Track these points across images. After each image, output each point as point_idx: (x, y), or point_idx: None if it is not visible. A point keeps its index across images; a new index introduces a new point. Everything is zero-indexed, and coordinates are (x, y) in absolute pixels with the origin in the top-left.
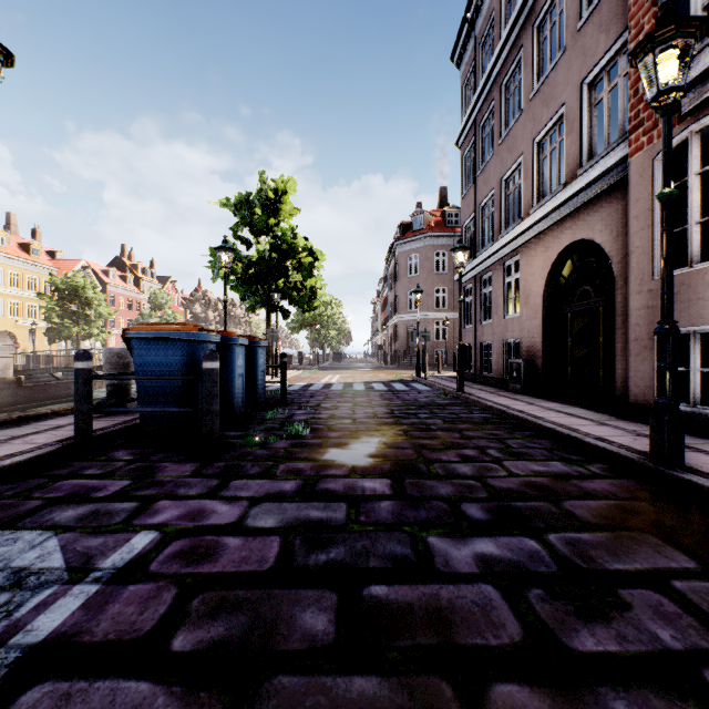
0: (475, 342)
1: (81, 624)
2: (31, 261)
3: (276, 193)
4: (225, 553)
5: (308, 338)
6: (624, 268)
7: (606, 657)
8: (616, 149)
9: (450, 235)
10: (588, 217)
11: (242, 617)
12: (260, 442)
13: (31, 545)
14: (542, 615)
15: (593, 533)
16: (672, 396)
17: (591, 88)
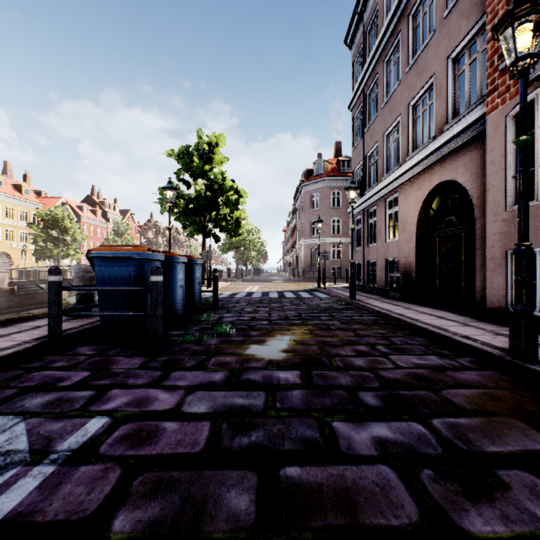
0: (363, 261)
1: (36, 504)
2: (23, 199)
3: (210, 145)
4: (163, 436)
5: (234, 257)
6: (481, 202)
7: (495, 537)
8: (476, 108)
9: (343, 178)
10: (453, 163)
11: (175, 497)
12: (196, 340)
13: (2, 429)
14: (434, 495)
15: (469, 418)
16: (528, 303)
17: (455, 62)
